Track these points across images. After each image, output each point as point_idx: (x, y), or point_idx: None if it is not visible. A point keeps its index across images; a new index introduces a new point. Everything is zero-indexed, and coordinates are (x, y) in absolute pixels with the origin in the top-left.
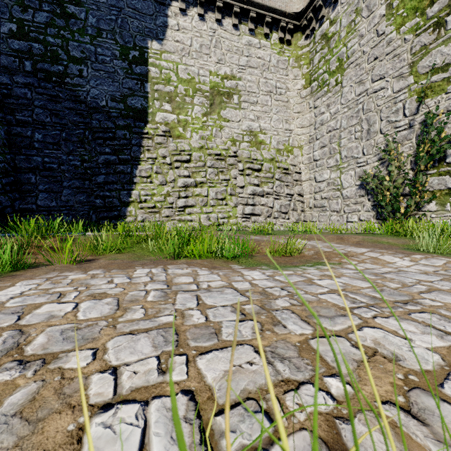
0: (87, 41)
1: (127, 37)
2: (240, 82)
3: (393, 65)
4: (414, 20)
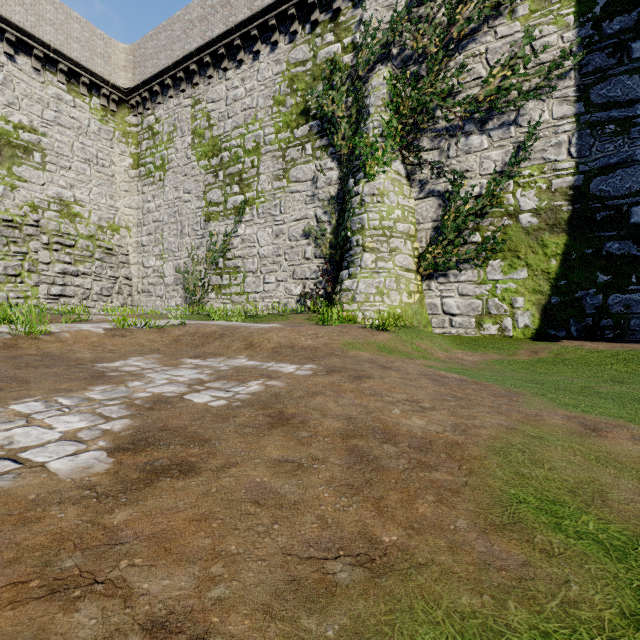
0: None
1: None
2: (45, 138)
3: (195, 187)
4: (205, 162)
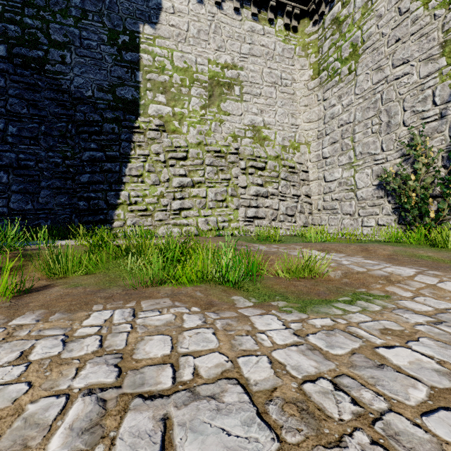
0: (70, 24)
1: (116, 20)
2: (242, 71)
3: (420, 47)
4: None
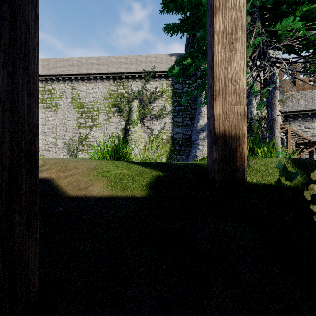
0: None
1: None
2: None
3: (73, 116)
4: (77, 109)
